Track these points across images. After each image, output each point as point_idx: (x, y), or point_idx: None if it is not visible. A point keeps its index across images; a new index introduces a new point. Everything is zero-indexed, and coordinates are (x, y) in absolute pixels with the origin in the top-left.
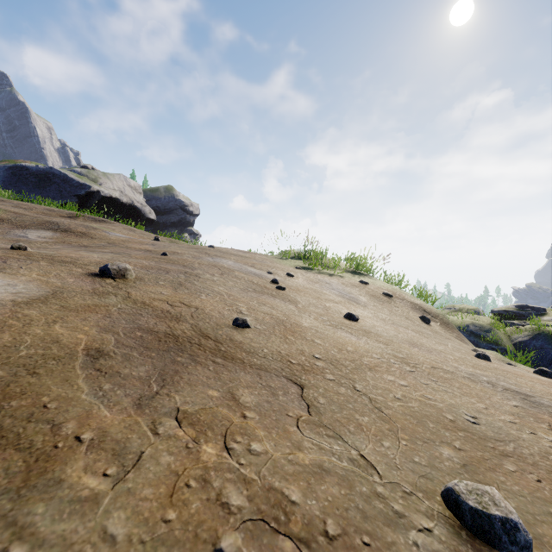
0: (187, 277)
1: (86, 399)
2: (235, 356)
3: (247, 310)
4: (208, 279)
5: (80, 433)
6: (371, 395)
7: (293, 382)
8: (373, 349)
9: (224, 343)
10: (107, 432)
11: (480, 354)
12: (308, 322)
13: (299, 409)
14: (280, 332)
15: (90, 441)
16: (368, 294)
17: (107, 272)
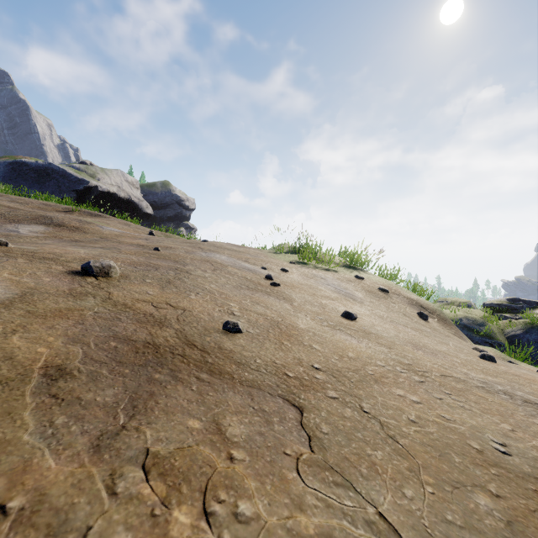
0: (177, 274)
1: (28, 442)
2: (223, 370)
3: (240, 310)
4: (199, 276)
5: (8, 499)
6: (381, 418)
7: (291, 403)
8: (376, 355)
9: (212, 353)
10: (46, 495)
11: (485, 355)
12: (304, 323)
13: (299, 443)
14: (275, 336)
15: (18, 512)
16: (364, 289)
17: (89, 269)
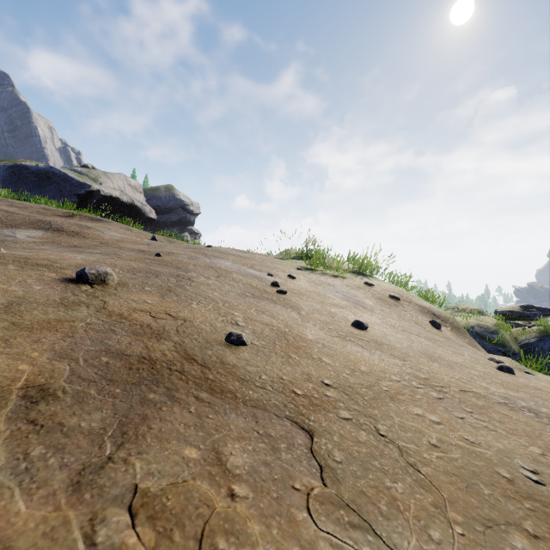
0: (179, 281)
1: None
2: (225, 388)
3: (244, 320)
4: (202, 283)
5: None
6: (400, 442)
7: (299, 426)
8: (390, 368)
9: (213, 368)
10: (10, 548)
11: (503, 367)
12: (313, 333)
13: (309, 474)
14: (282, 349)
15: None
16: (374, 297)
17: (84, 277)
